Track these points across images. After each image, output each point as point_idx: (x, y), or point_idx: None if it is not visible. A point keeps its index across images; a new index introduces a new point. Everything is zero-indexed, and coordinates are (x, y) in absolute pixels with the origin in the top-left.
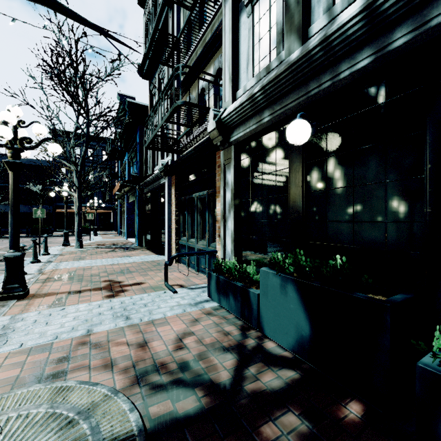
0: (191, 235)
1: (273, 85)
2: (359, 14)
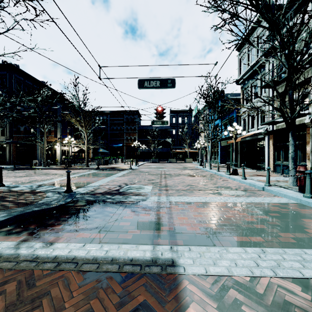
0: (284, 160)
1: None
2: None
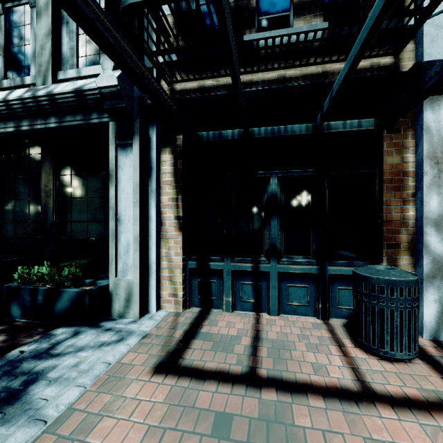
0: None
1: None
2: (2, 102)
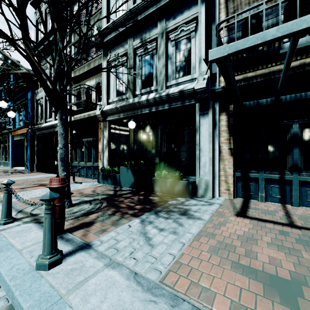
0: (81, 160)
1: (124, 107)
2: (145, 100)
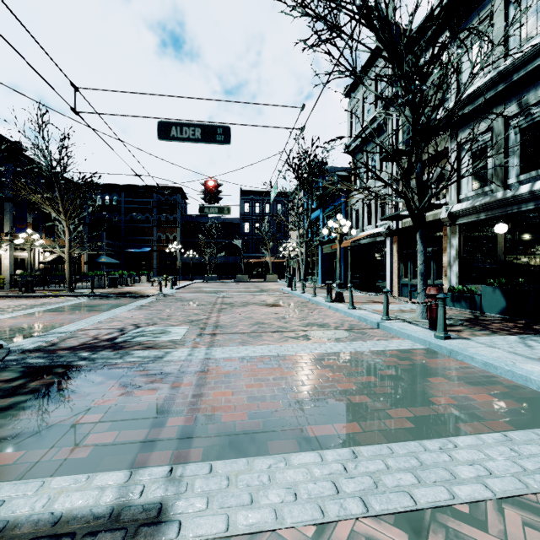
0: (413, 277)
1: (487, 204)
2: (527, 193)
